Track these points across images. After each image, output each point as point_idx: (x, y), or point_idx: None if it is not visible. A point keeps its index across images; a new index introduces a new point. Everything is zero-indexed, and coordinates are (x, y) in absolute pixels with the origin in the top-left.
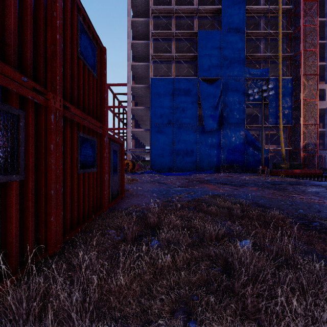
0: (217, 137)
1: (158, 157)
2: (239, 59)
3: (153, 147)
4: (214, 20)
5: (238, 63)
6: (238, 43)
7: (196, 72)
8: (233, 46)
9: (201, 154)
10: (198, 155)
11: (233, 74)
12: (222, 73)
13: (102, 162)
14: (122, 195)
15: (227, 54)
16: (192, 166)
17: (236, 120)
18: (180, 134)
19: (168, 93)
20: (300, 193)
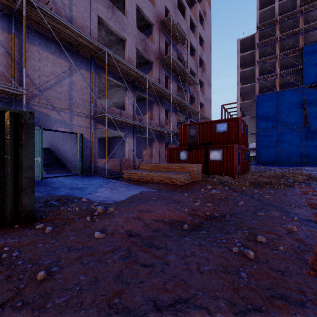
0: None
1: (262, 153)
2: None
3: (258, 146)
4: None
5: None
6: None
7: (301, 80)
8: None
9: (306, 150)
10: (303, 151)
11: None
12: None
13: (247, 158)
14: (249, 170)
15: None
16: (296, 161)
17: None
18: (284, 135)
19: (272, 104)
20: None
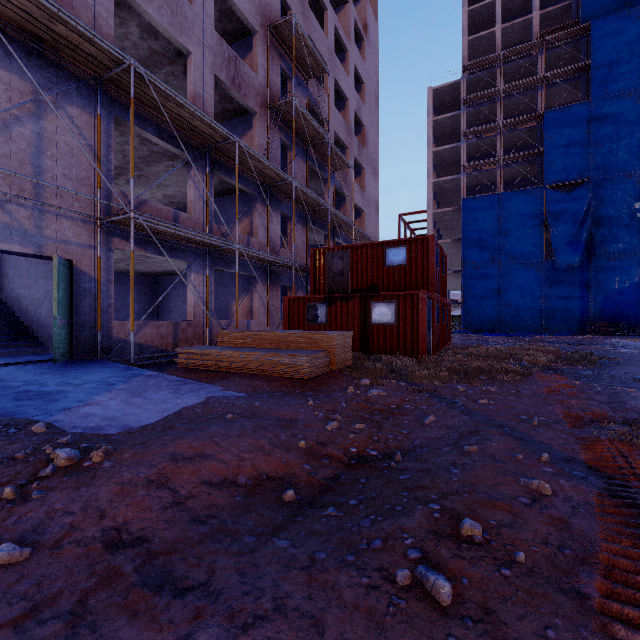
0: (581, 277)
1: (474, 310)
2: (630, 140)
3: (466, 297)
4: (578, 81)
5: (627, 148)
6: (628, 113)
7: (541, 175)
8: (615, 121)
9: (549, 305)
10: (544, 307)
11: (615, 169)
12: (591, 171)
13: (445, 319)
14: (449, 343)
15: (602, 138)
16: (532, 325)
17: (622, 246)
18: (511, 275)
19: (490, 216)
20: (632, 349)
